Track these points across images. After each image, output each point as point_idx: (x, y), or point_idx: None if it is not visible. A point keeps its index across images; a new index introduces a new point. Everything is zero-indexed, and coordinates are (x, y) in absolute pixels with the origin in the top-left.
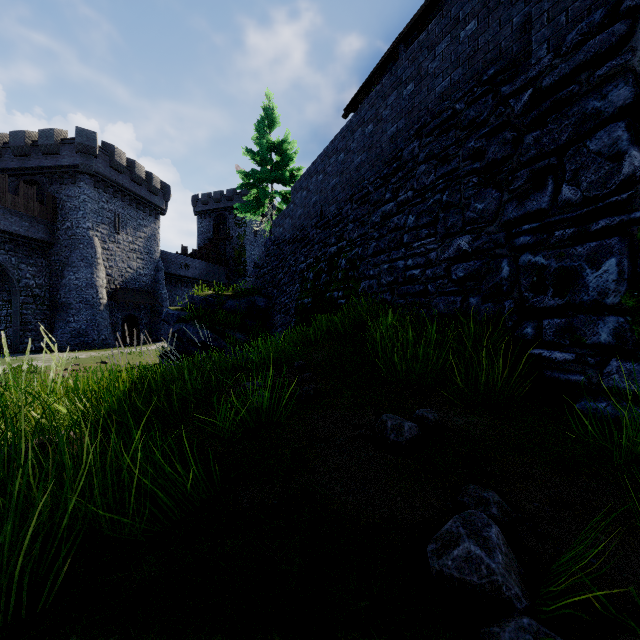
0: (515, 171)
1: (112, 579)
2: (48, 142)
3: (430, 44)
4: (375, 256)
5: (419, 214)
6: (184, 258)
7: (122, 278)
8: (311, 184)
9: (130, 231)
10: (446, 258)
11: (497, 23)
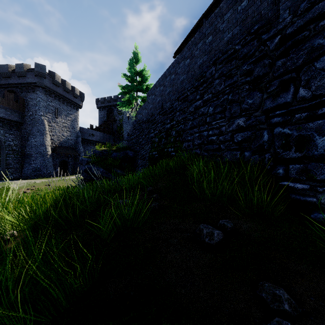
0: (270, 81)
1: None
2: (20, 70)
3: (221, 14)
4: (191, 129)
5: (215, 106)
6: (91, 131)
7: (59, 141)
8: (157, 91)
9: (63, 117)
10: (231, 130)
11: (259, 0)
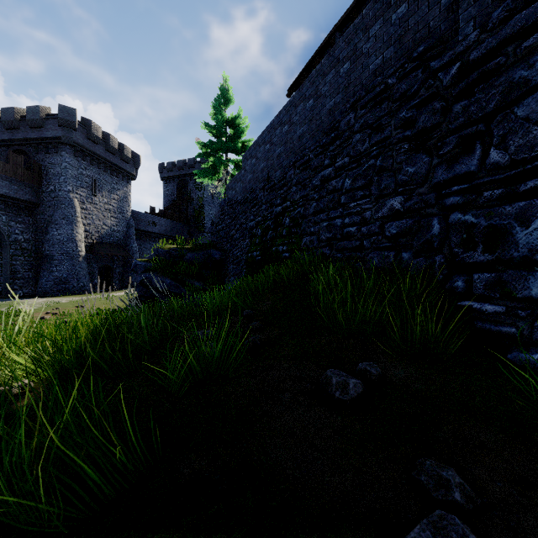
0: (444, 137)
1: None
2: (34, 117)
3: (364, 27)
4: (315, 215)
5: (355, 177)
6: (152, 217)
7: (98, 234)
8: (259, 153)
9: (105, 194)
10: (380, 217)
11: (426, 5)
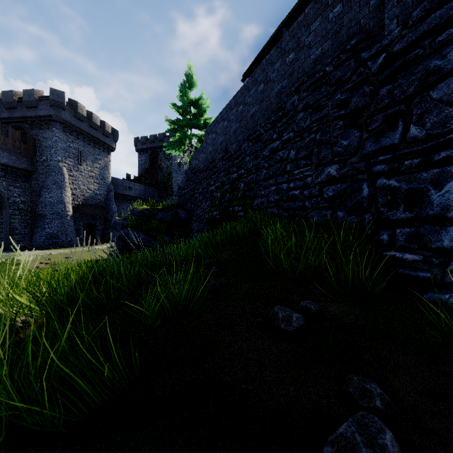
0: (372, 116)
1: None
2: (29, 99)
3: (306, 23)
4: (265, 180)
5: (298, 149)
6: (128, 182)
7: (83, 197)
8: (218, 128)
9: (89, 163)
10: (319, 182)
11: (357, 6)
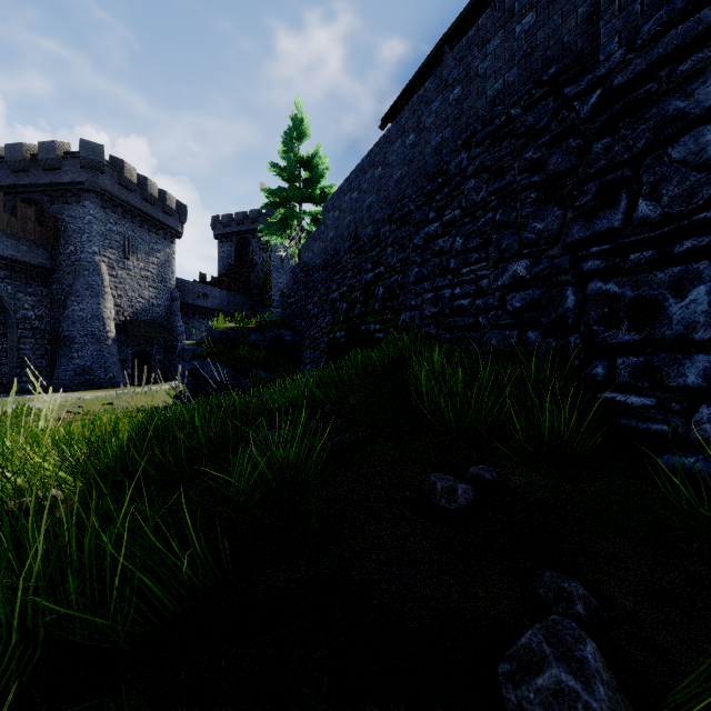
0: (581, 185)
1: (78, 710)
2: (49, 156)
3: (480, 41)
4: (417, 284)
5: (468, 235)
6: (202, 286)
7: (132, 309)
8: (344, 203)
9: (141, 256)
10: (500, 286)
11: (559, 15)
